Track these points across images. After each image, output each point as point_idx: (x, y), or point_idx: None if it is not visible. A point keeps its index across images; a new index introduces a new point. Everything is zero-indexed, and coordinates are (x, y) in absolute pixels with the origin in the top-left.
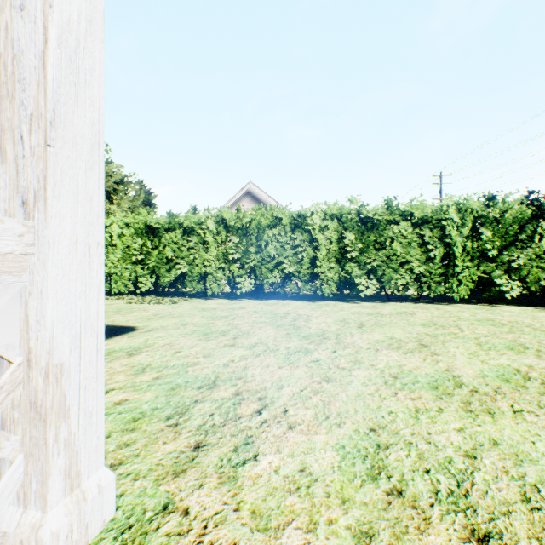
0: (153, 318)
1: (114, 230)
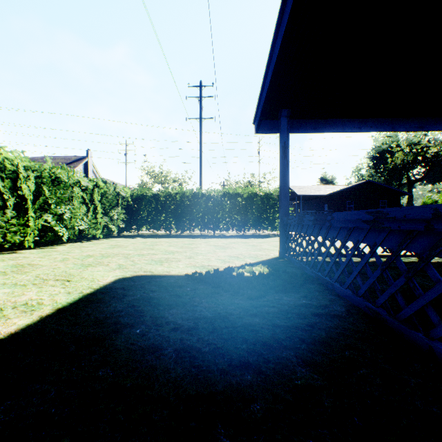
0: (62, 281)
1: None
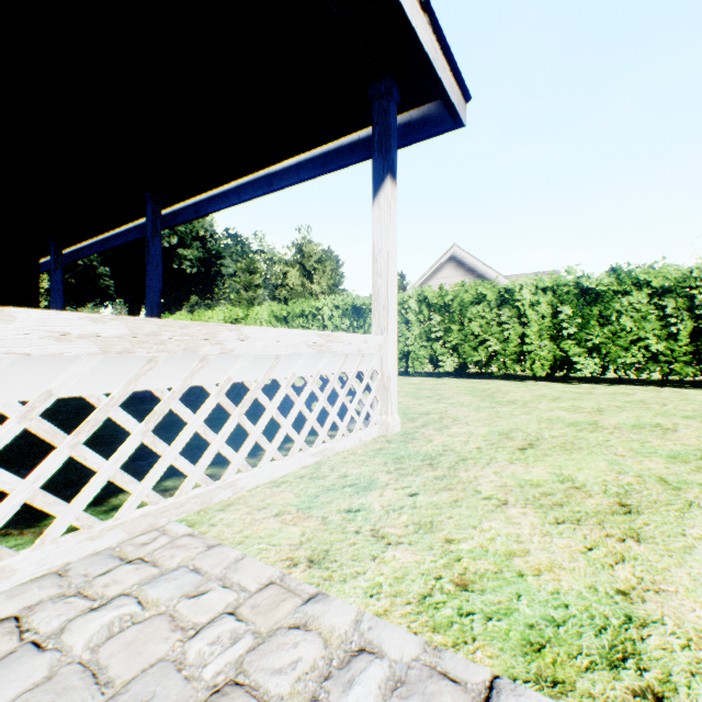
0: None
1: (325, 312)
